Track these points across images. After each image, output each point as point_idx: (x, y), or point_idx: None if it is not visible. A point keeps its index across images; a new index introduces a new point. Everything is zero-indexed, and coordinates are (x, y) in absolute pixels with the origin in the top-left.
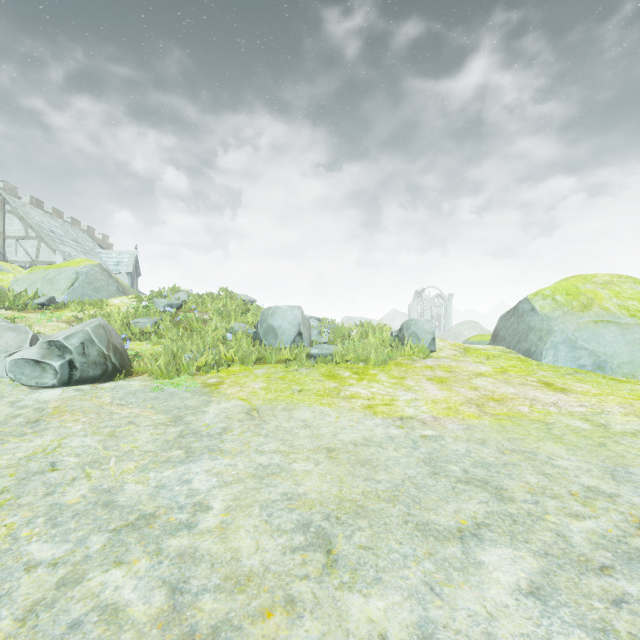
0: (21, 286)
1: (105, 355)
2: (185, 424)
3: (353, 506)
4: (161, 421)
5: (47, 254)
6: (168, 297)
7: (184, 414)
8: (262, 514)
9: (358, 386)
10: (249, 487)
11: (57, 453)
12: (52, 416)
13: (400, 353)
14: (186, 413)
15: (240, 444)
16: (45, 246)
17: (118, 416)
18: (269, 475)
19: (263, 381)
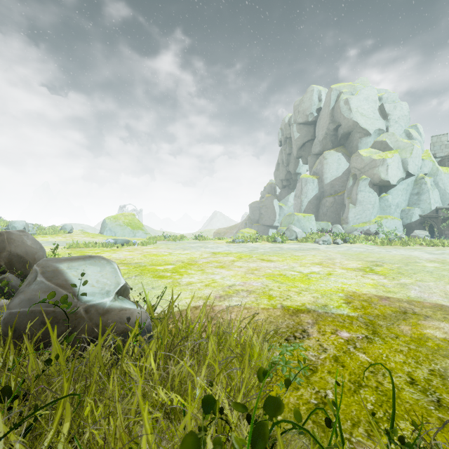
0: None
1: None
2: None
3: None
4: None
5: None
6: None
7: None
8: None
9: (41, 238)
10: None
11: None
12: None
13: (59, 233)
14: None
15: None
16: None
17: None
18: None
19: None
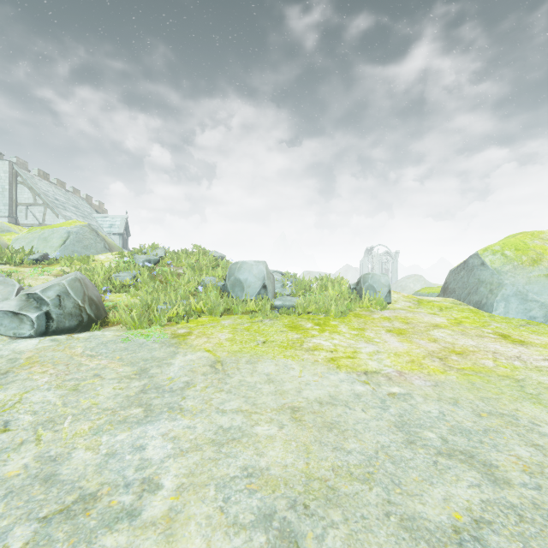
0: (20, 244)
1: (80, 307)
2: (149, 377)
3: (323, 488)
4: (126, 374)
5: (52, 218)
6: (147, 253)
7: (150, 366)
8: (218, 498)
9: (320, 337)
10: (206, 457)
11: (15, 410)
12: (22, 367)
13: (358, 305)
14: (152, 365)
15: (201, 401)
16: (50, 211)
17: (85, 368)
18: (229, 441)
19: (229, 332)
